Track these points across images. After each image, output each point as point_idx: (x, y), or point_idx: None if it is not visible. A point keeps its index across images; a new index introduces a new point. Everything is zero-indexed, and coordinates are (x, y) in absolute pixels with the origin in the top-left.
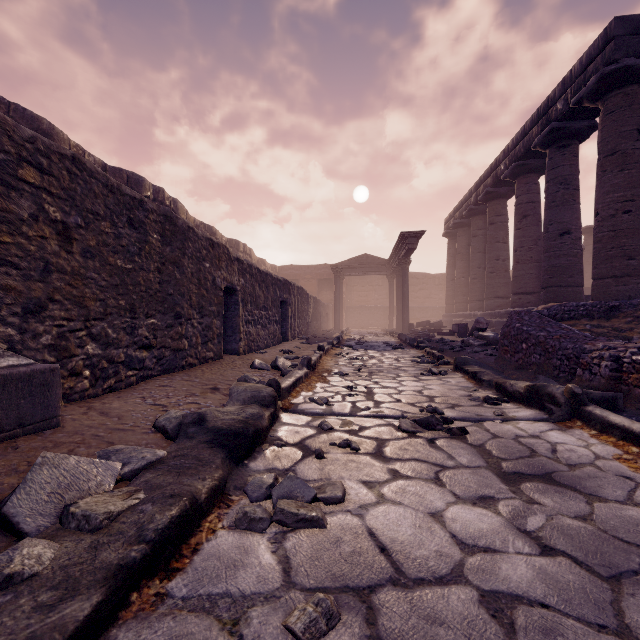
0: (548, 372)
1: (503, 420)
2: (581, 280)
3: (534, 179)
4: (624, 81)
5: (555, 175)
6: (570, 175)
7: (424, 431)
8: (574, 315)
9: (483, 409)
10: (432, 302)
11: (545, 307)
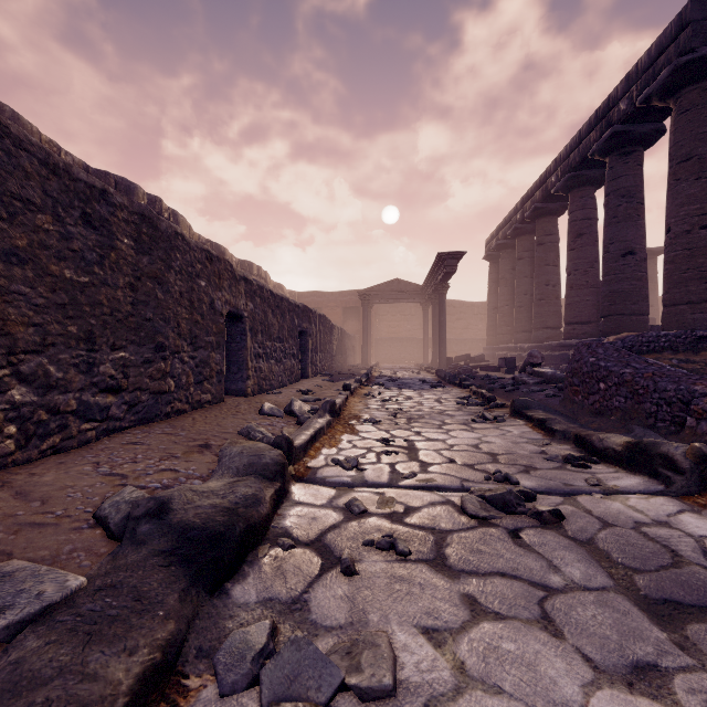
0: (639, 420)
1: (603, 493)
2: (646, 307)
3: (590, 192)
4: (702, 74)
5: (617, 186)
6: (634, 186)
7: (500, 515)
8: (654, 347)
9: (569, 474)
10: (471, 333)
11: (618, 338)
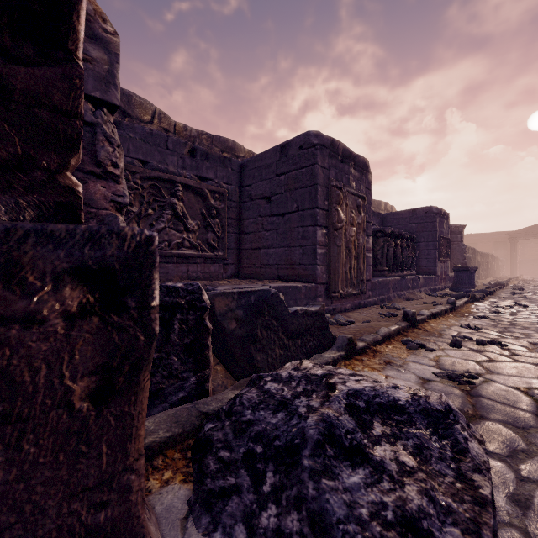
0: None
1: None
2: None
3: None
4: None
5: None
6: None
7: None
8: None
9: None
10: None
11: None
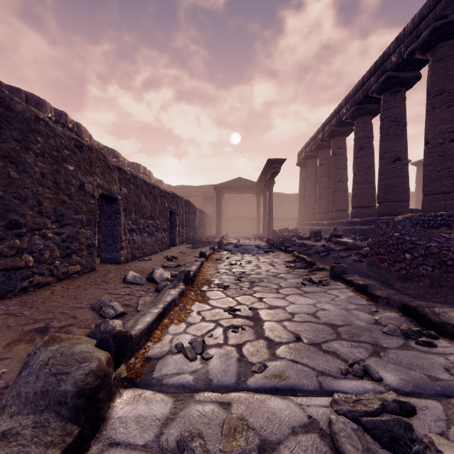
0: (450, 287)
1: None
2: (408, 197)
3: (369, 120)
4: (451, 34)
5: (388, 114)
6: (400, 114)
7: None
8: (433, 224)
9: (422, 358)
10: (287, 214)
11: (405, 217)
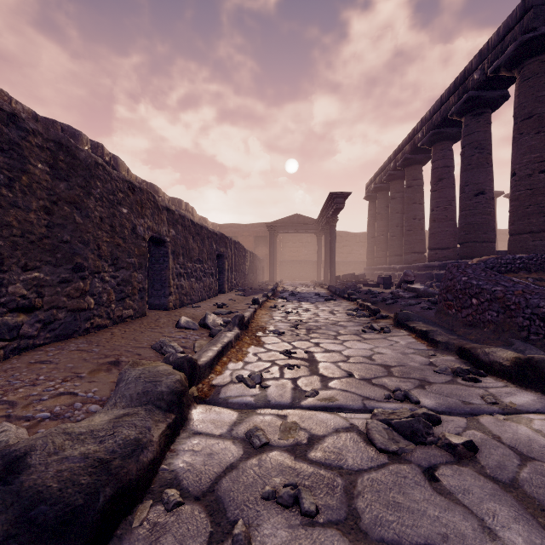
0: (512, 332)
1: (503, 412)
2: (494, 236)
3: (449, 146)
4: (541, 49)
5: (471, 140)
6: (484, 140)
7: (410, 447)
8: (511, 268)
9: (463, 390)
10: (354, 257)
11: (480, 260)
